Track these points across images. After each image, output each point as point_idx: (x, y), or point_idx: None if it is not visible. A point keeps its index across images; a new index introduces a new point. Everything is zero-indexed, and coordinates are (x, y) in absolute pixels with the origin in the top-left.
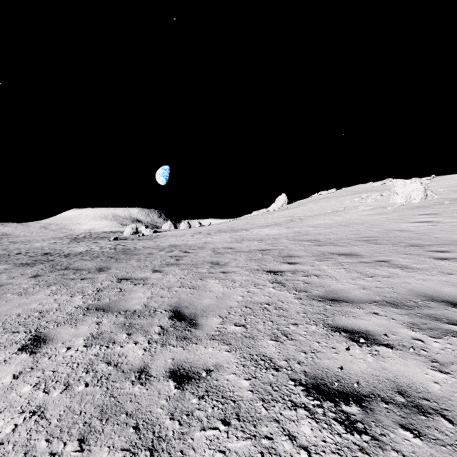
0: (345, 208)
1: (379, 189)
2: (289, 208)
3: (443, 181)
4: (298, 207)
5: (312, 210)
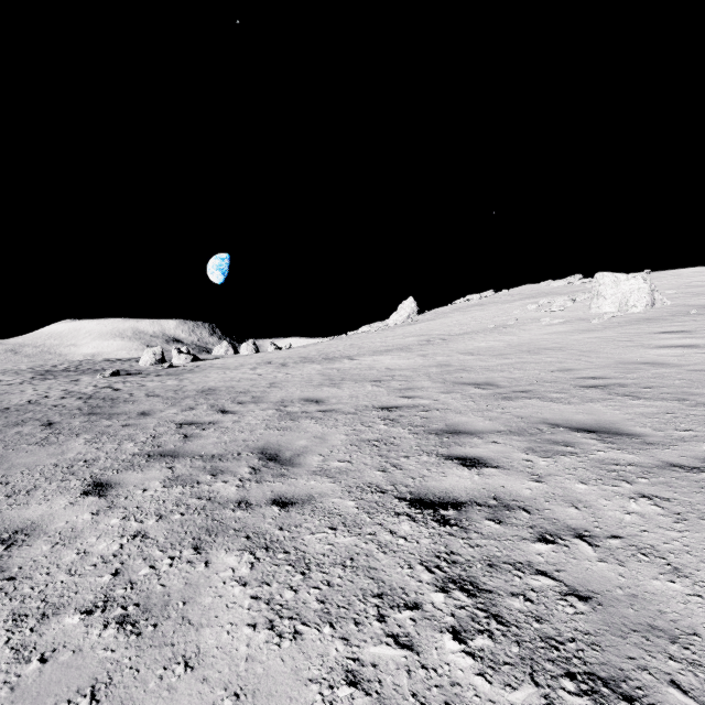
0: (518, 322)
1: (564, 291)
2: (421, 320)
3: (666, 279)
4: (435, 319)
5: (460, 324)
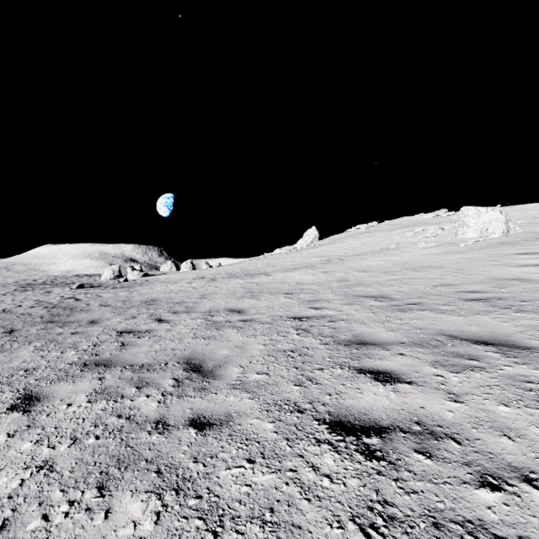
0: (399, 245)
1: (434, 222)
2: (321, 244)
3: (515, 212)
4: (333, 243)
5: (353, 247)
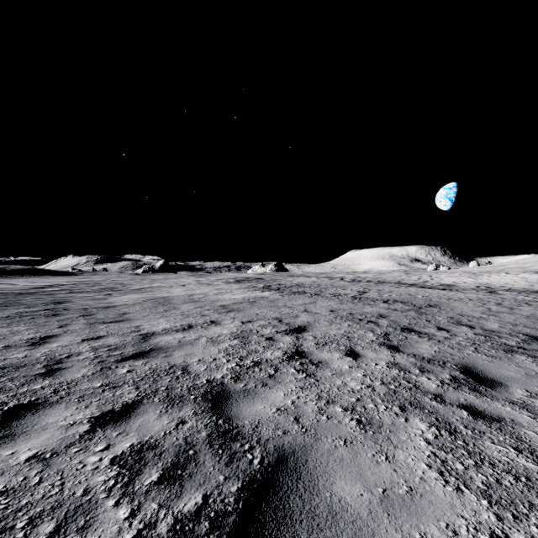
0: None
1: None
2: None
3: None
4: None
5: None
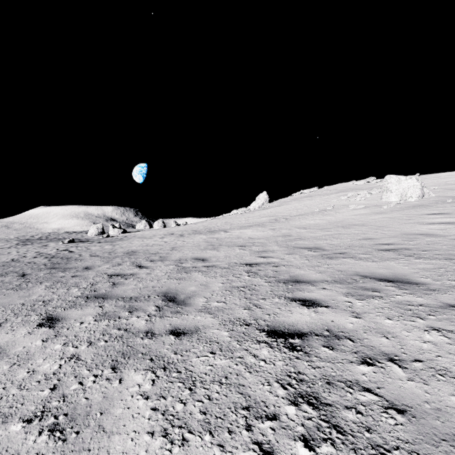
0: (334, 207)
1: (364, 187)
2: (271, 206)
3: (431, 180)
4: (280, 206)
5: (297, 209)
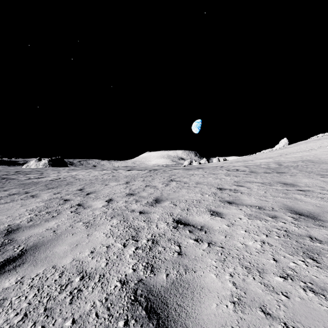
0: (319, 147)
1: None
2: (287, 147)
3: None
4: (292, 147)
5: (299, 149)
